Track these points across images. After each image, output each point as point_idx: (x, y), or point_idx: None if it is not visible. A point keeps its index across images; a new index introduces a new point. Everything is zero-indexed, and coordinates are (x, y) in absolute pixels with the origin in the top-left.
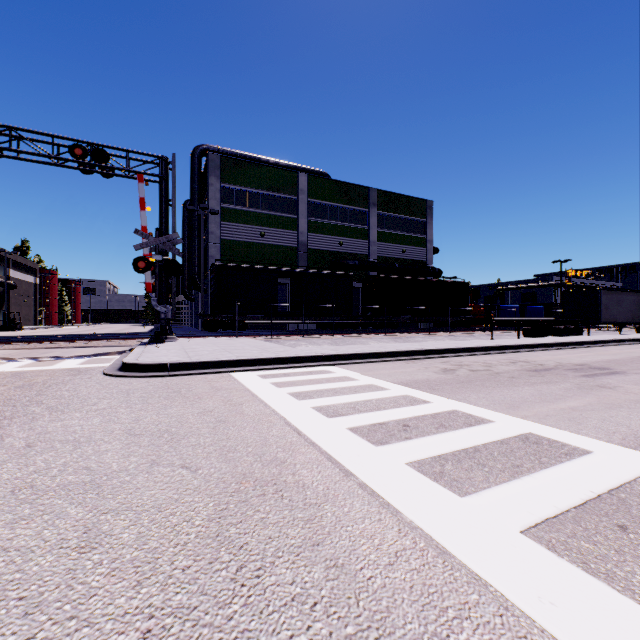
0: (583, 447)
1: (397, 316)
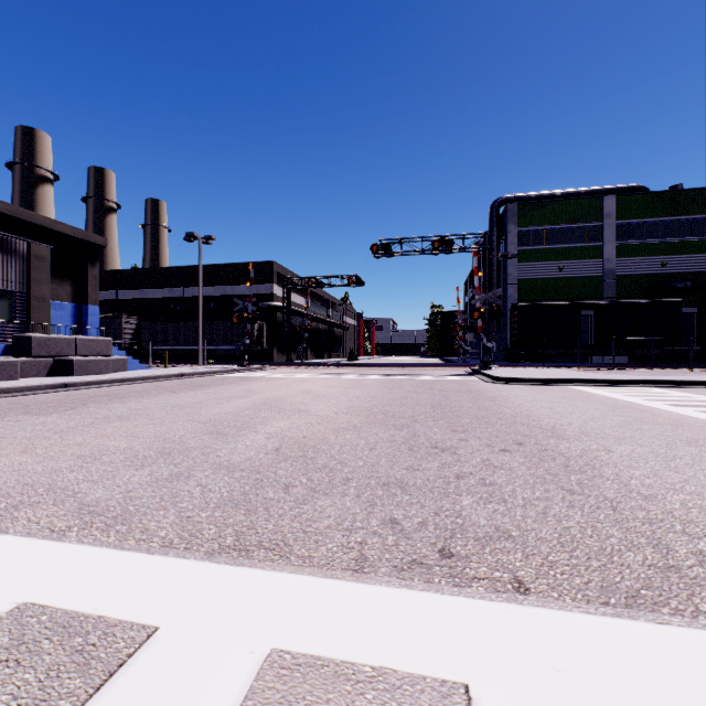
0: None
1: None
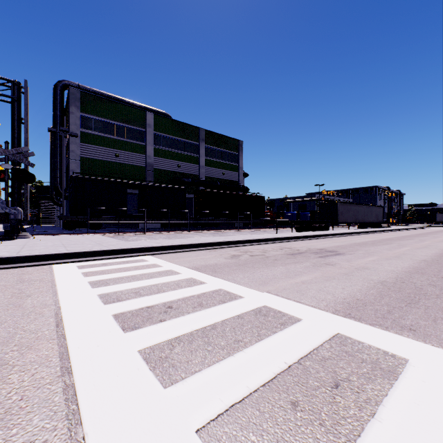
0: (297, 316)
1: (218, 218)
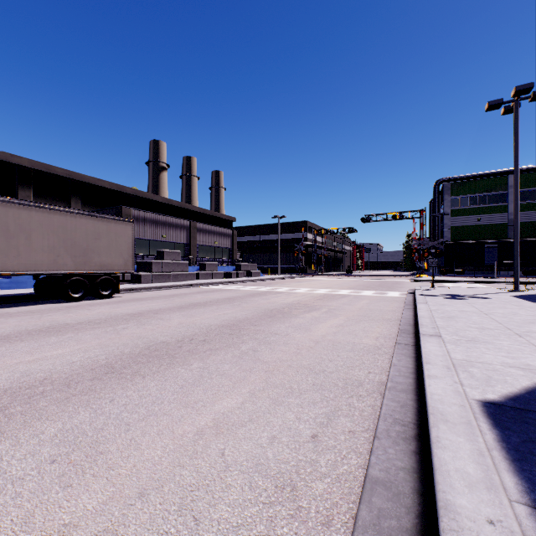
0: None
1: None
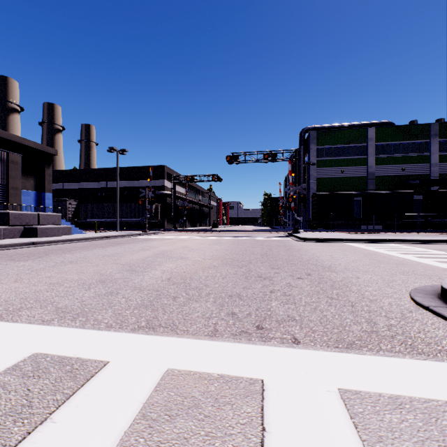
0: None
1: None
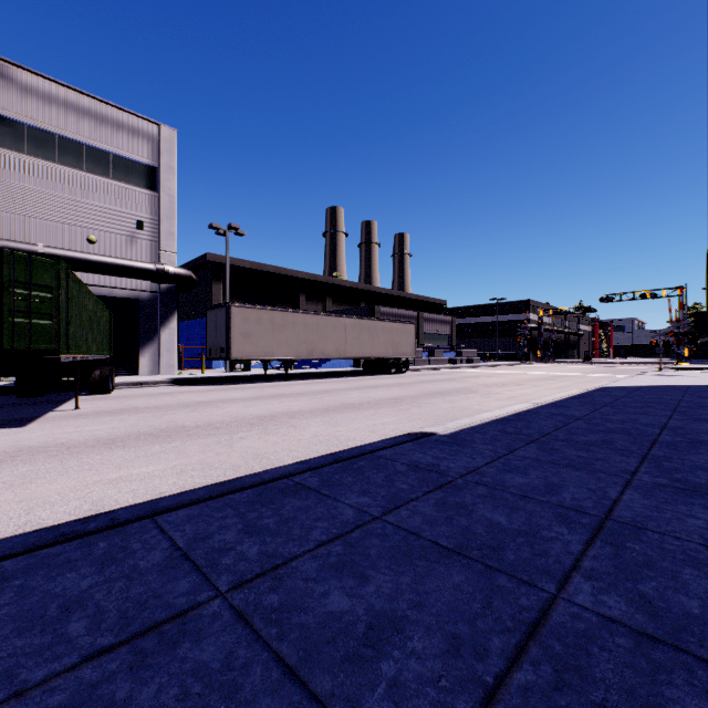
0: None
1: None
